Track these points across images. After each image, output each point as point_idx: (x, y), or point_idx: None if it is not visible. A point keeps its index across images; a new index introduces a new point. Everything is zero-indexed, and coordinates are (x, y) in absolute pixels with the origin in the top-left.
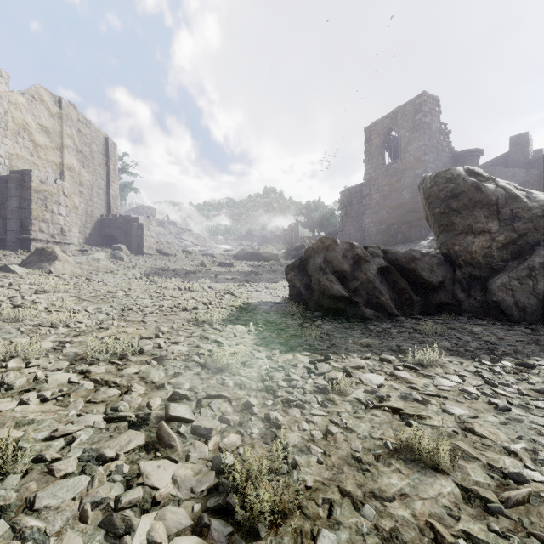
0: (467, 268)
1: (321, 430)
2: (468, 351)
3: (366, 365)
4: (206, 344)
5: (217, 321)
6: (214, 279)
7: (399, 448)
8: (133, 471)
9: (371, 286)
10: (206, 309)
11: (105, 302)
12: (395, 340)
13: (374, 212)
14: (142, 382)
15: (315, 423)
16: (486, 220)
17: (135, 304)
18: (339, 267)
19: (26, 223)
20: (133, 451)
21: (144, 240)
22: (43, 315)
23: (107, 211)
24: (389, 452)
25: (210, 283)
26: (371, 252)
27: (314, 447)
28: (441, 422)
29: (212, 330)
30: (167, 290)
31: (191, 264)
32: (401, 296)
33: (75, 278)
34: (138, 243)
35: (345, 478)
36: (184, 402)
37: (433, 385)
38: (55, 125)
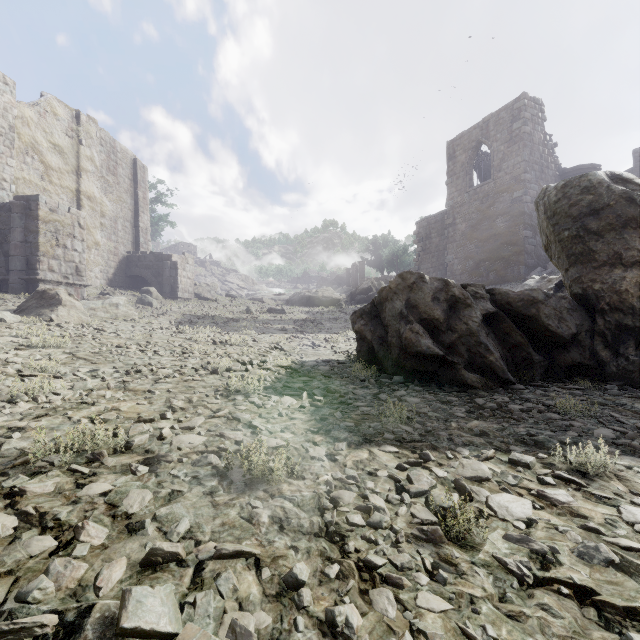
0: (613, 314)
1: None
2: None
3: (491, 474)
4: (234, 431)
5: (255, 391)
6: (261, 329)
7: None
8: None
9: (473, 339)
10: (243, 371)
11: (108, 361)
12: (522, 423)
13: (459, 246)
14: (108, 514)
15: (431, 639)
16: None
17: (148, 364)
18: (428, 313)
19: (33, 260)
20: None
21: (179, 281)
22: (7, 382)
23: (135, 247)
24: None
25: (255, 334)
26: (471, 293)
27: None
28: None
29: (248, 404)
30: (198, 343)
31: (235, 311)
32: (515, 354)
33: (81, 328)
34: (172, 285)
35: None
36: (171, 570)
37: (624, 521)
38: (72, 144)
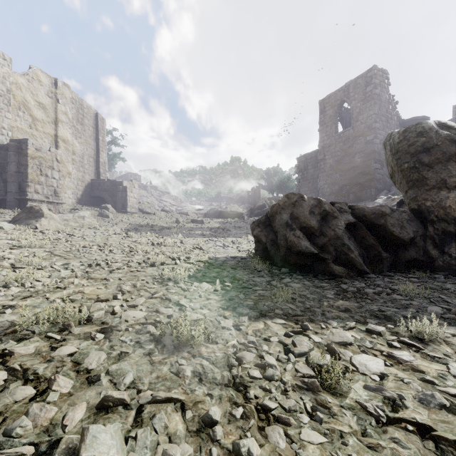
0: (440, 224)
1: None
2: None
3: (353, 340)
4: (166, 308)
5: (182, 279)
6: (186, 234)
7: None
8: None
9: (339, 242)
10: (173, 265)
11: (76, 257)
12: (375, 302)
13: (328, 175)
14: (73, 370)
15: None
16: None
17: (105, 259)
18: (306, 223)
19: (23, 185)
20: None
21: (128, 200)
22: (3, 273)
23: (97, 176)
24: None
25: (182, 238)
26: (338, 208)
27: None
28: None
29: (177, 288)
30: (141, 244)
31: (167, 221)
32: (369, 252)
33: (57, 233)
34: (123, 203)
35: None
36: (119, 412)
37: (451, 375)
38: (52, 102)
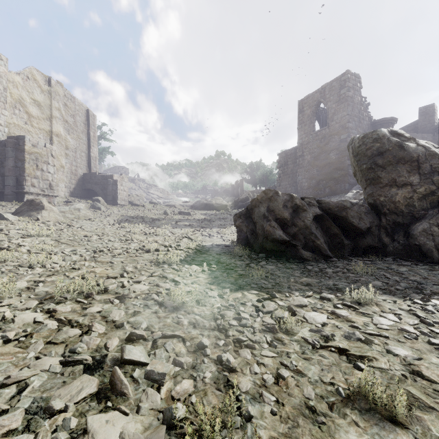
0: (391, 216)
1: (272, 373)
2: (399, 290)
3: (308, 304)
4: (164, 283)
5: (175, 262)
6: (174, 225)
7: (352, 395)
8: (80, 425)
9: (307, 231)
10: (166, 251)
11: (81, 244)
12: (331, 279)
13: (306, 170)
14: (103, 321)
15: (266, 366)
16: (408, 174)
17: (106, 247)
18: (280, 215)
19: (21, 179)
20: (84, 400)
21: (118, 193)
22: (24, 257)
23: (88, 170)
24: (342, 400)
25: (171, 228)
26: (307, 202)
27: (266, 394)
28: (387, 363)
29: (171, 269)
30: (135, 234)
31: (156, 213)
32: (334, 240)
33: (58, 224)
34: (113, 196)
35: (301, 434)
36: (141, 342)
37: (373, 324)
38: (45, 99)
